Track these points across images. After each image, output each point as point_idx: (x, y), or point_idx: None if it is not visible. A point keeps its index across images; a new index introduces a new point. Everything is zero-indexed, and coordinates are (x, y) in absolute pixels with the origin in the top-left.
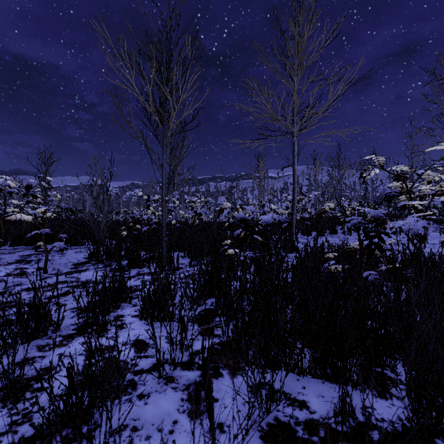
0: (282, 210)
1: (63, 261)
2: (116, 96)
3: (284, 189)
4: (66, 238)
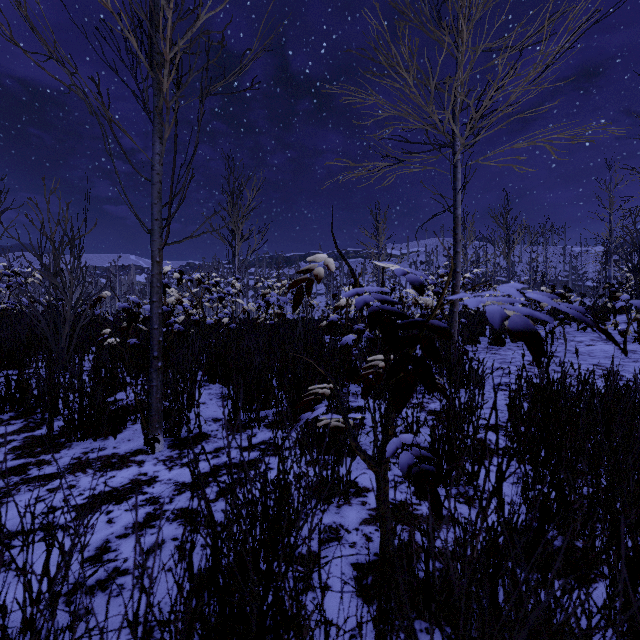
0: (424, 298)
1: None
2: None
3: None
4: None
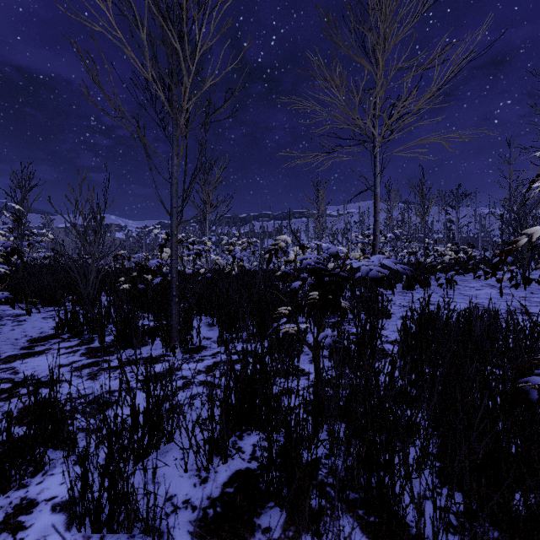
0: (354, 254)
1: (14, 335)
2: (87, 51)
3: (347, 229)
4: (8, 299)
